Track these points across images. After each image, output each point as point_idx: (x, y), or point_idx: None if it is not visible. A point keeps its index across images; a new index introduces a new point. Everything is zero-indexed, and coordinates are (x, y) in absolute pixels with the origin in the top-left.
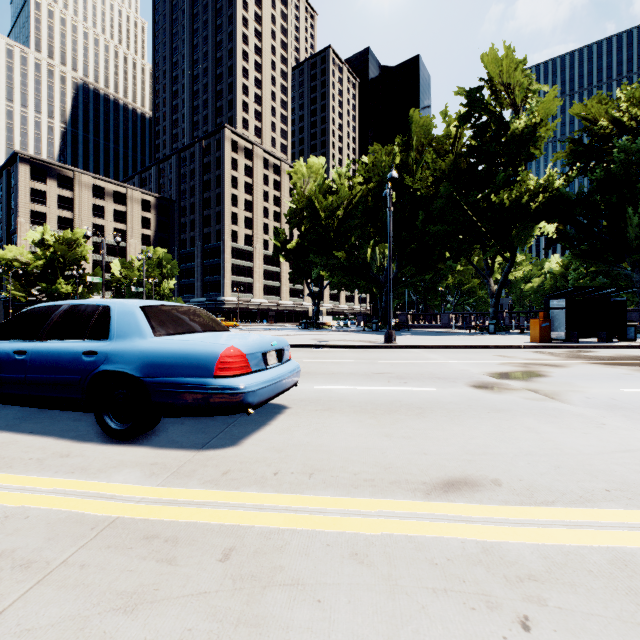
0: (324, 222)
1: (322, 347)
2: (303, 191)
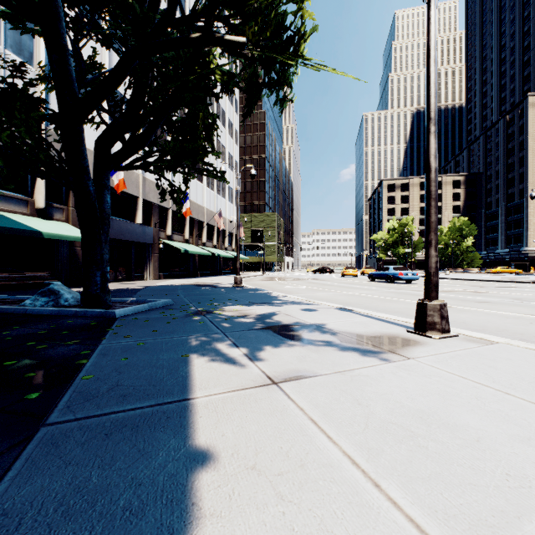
0: None
1: (492, 281)
2: None
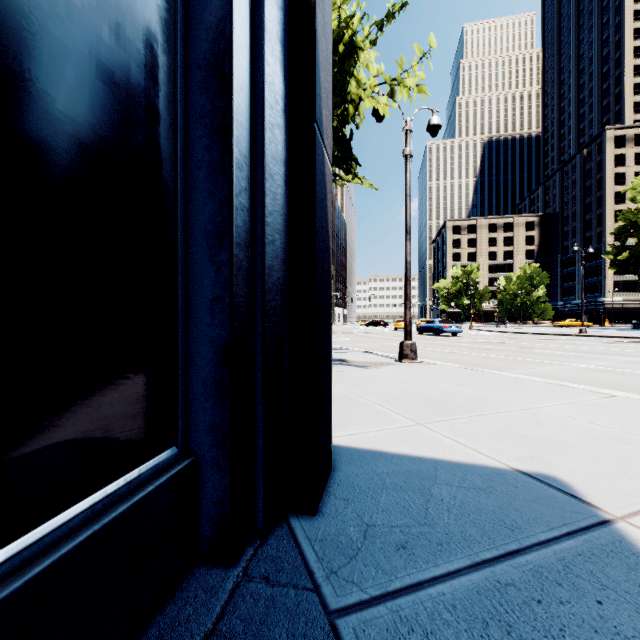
0: None
1: (540, 334)
2: None
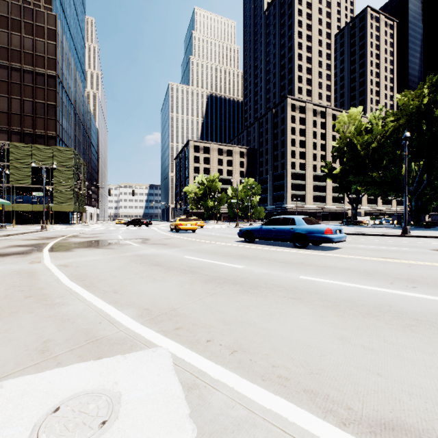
0: (360, 153)
1: (357, 235)
2: (344, 133)
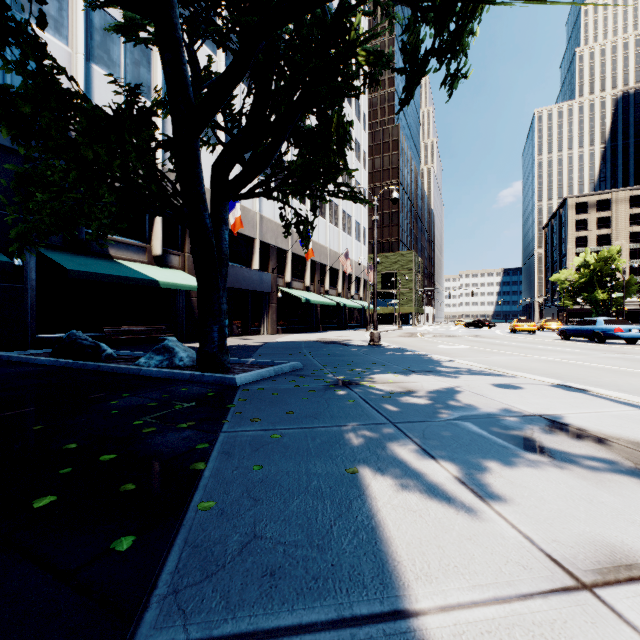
0: None
1: None
2: None
